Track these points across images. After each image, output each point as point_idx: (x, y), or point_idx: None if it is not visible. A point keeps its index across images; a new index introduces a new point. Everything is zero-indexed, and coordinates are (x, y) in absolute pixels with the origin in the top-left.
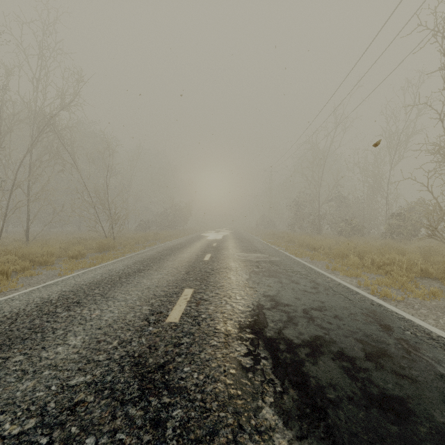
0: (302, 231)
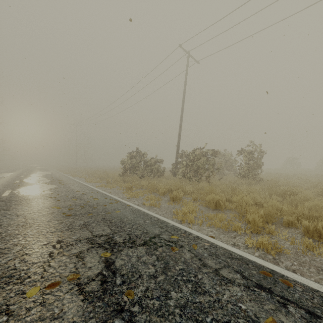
0: None
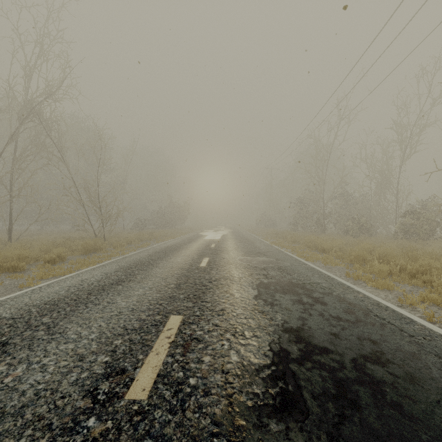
0: (304, 230)
